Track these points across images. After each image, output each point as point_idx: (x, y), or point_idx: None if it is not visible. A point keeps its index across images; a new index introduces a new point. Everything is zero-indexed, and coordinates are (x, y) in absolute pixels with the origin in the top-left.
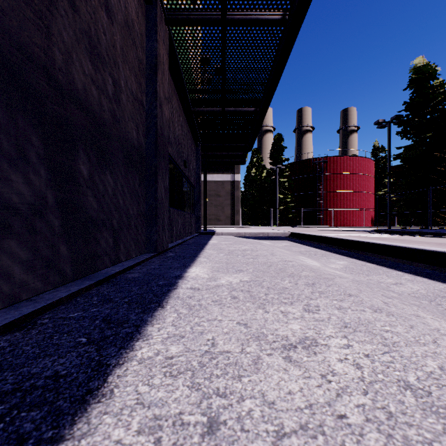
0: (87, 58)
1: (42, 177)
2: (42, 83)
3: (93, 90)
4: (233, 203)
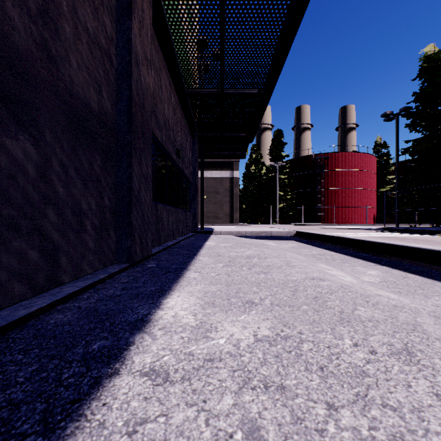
0: None
1: None
2: None
3: None
4: (232, 200)
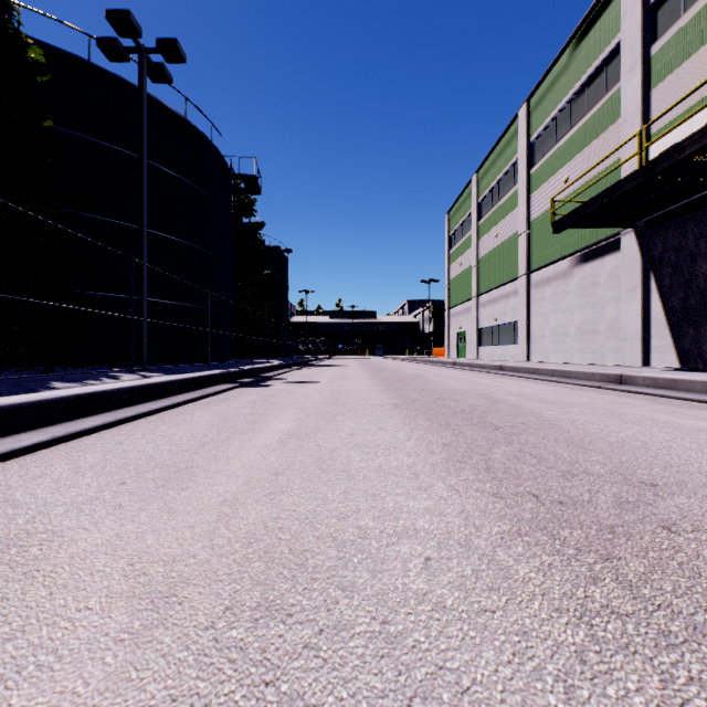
0: None
1: None
2: None
3: None
4: None
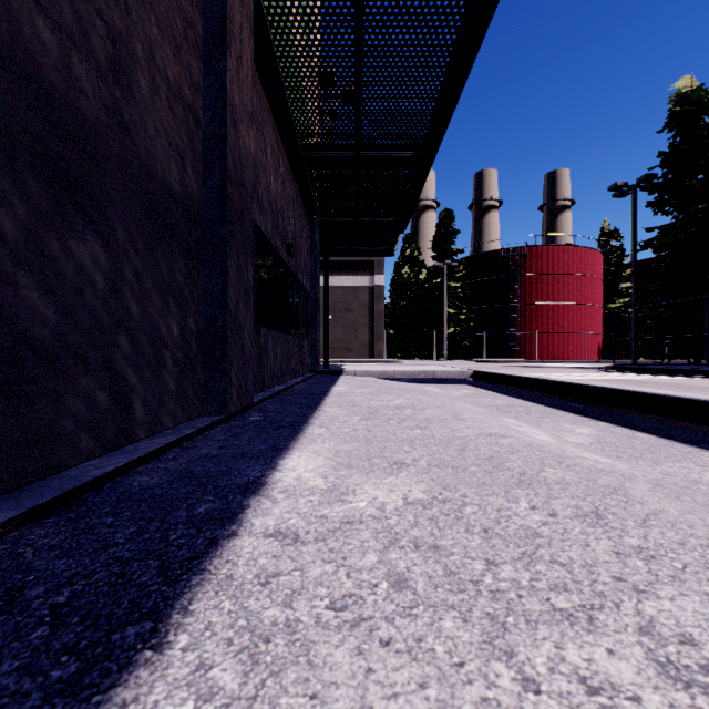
0: None
1: None
2: None
3: (39, 26)
4: (372, 322)
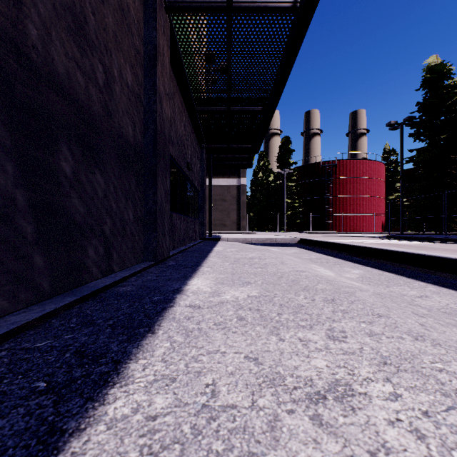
0: (71, 39)
1: (8, 173)
2: (8, 61)
3: (78, 76)
4: (239, 208)
